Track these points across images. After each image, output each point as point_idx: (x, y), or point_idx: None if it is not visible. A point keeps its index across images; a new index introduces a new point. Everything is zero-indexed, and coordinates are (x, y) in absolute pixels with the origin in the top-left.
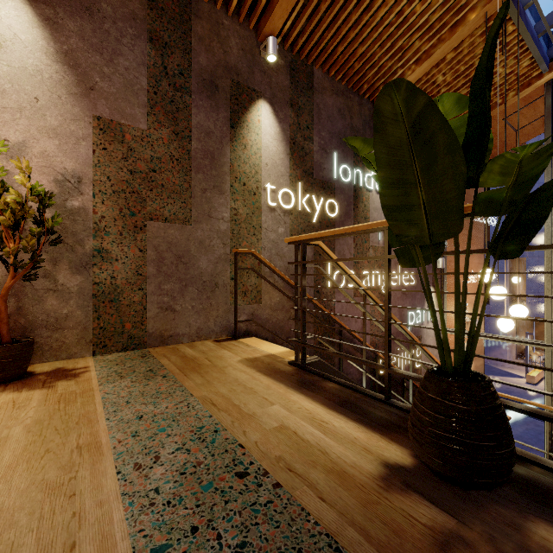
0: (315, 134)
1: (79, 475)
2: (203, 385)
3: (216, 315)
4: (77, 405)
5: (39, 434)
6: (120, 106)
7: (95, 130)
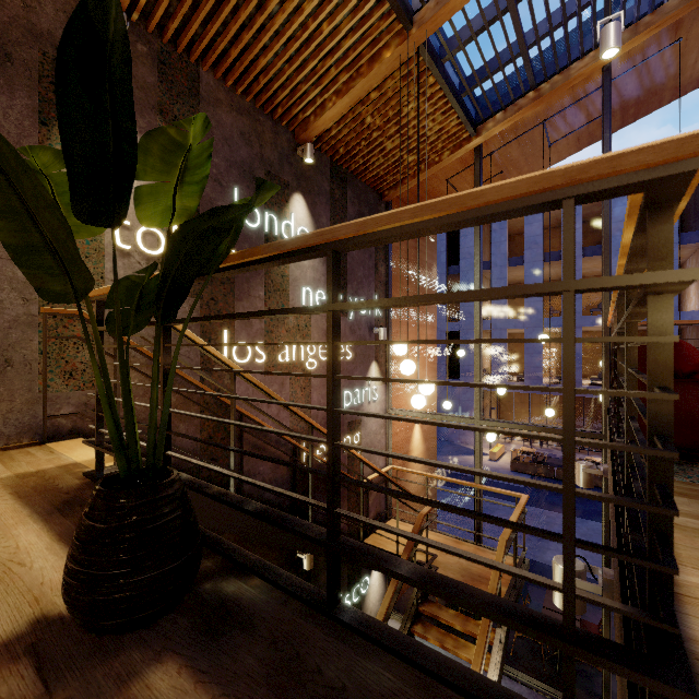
0: None
1: None
2: None
3: (8, 409)
4: None
5: None
6: None
7: None
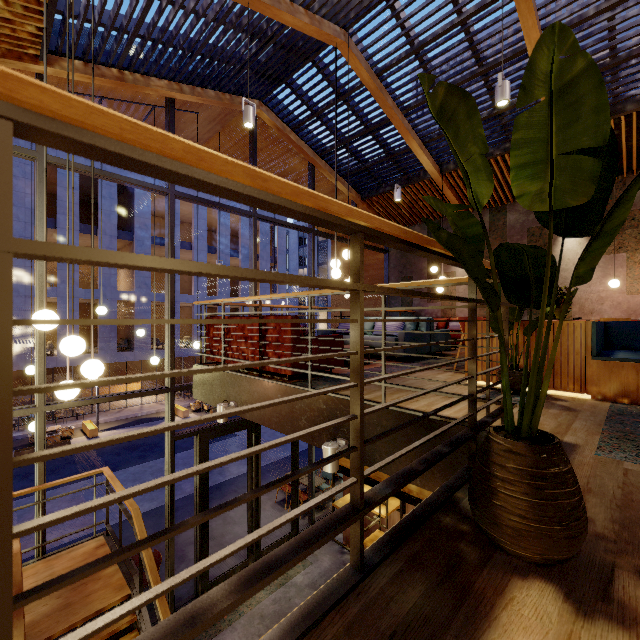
0: None
1: None
2: None
3: None
4: None
5: None
6: None
7: None
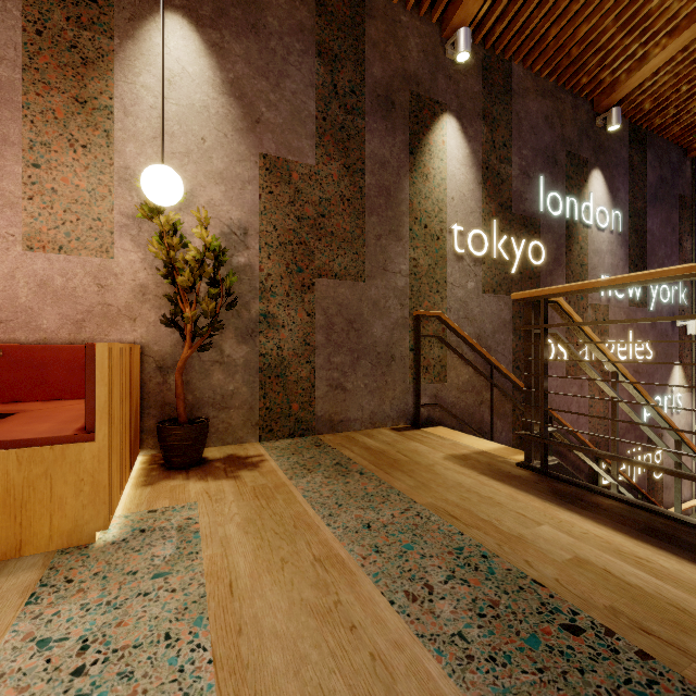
0: (514, 153)
1: (343, 599)
2: (420, 489)
3: (392, 397)
4: (280, 503)
5: (259, 536)
6: (287, 139)
7: (261, 170)
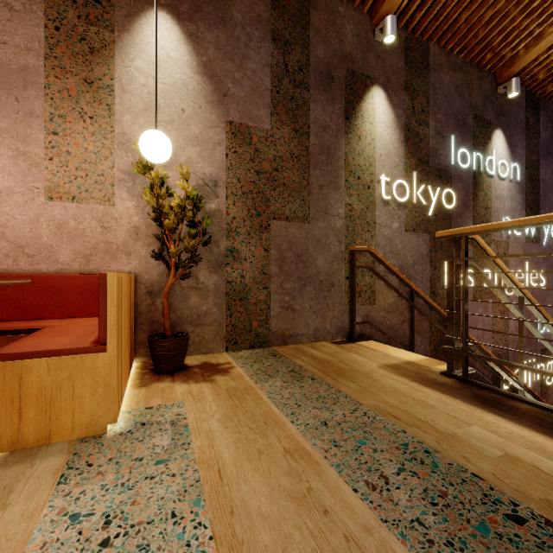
0: (431, 117)
1: (314, 487)
2: (363, 393)
3: (332, 316)
4: (250, 403)
5: (237, 431)
6: (248, 109)
7: (228, 134)
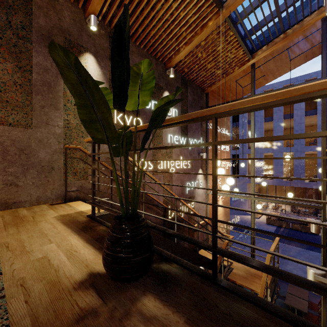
0: None
1: None
2: (12, 235)
3: (52, 188)
4: None
5: None
6: None
7: None
